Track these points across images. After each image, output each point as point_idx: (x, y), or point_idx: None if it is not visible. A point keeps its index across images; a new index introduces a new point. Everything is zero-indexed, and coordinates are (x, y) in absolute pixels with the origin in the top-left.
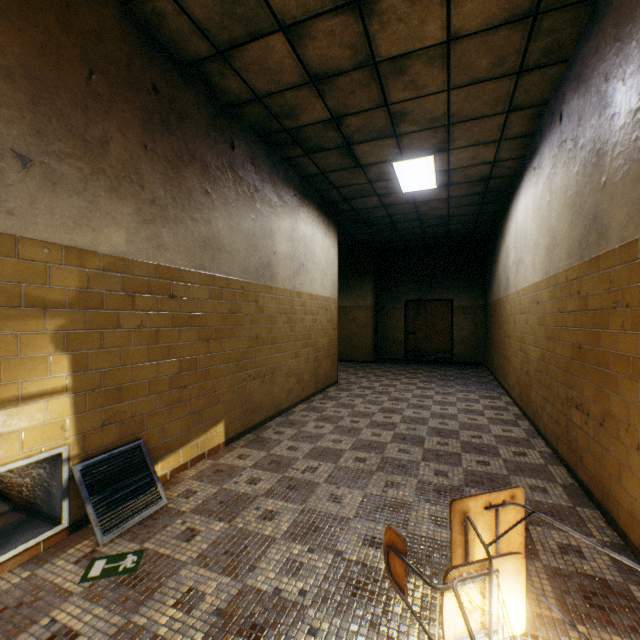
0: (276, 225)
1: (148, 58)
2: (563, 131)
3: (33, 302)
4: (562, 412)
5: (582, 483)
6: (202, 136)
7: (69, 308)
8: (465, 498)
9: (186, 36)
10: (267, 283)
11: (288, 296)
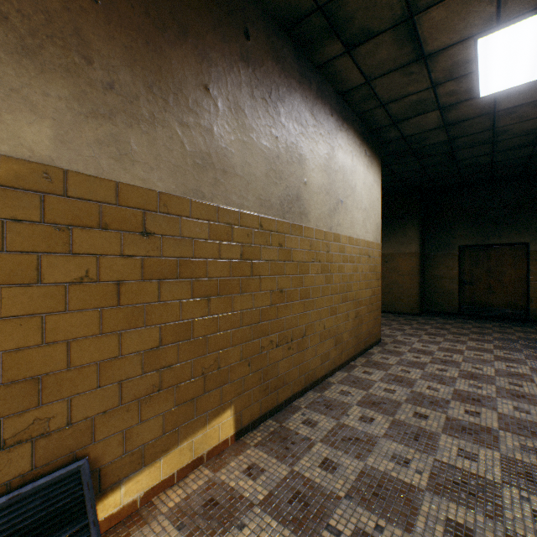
0: (307, 149)
1: None
2: None
3: None
4: None
5: None
6: (198, 8)
7: None
8: None
9: None
10: (295, 221)
11: (322, 239)
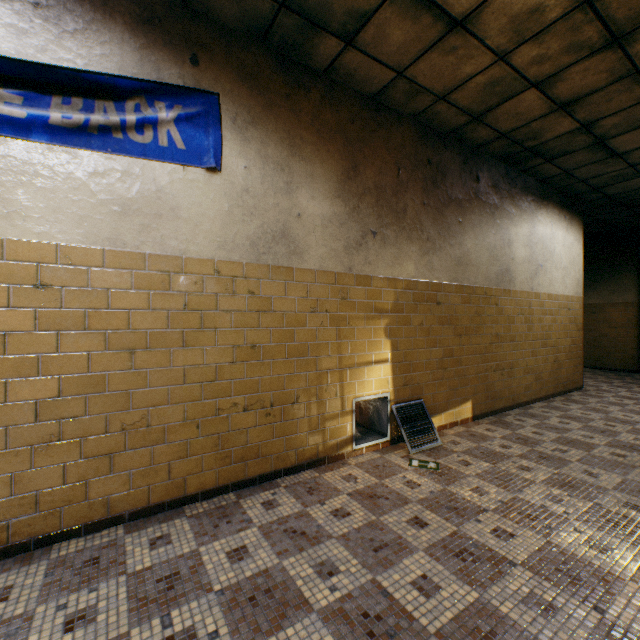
0: (513, 234)
1: (425, 143)
2: None
3: (377, 310)
4: None
5: None
6: (456, 181)
7: (390, 313)
8: None
9: (451, 118)
10: (505, 287)
11: (525, 297)
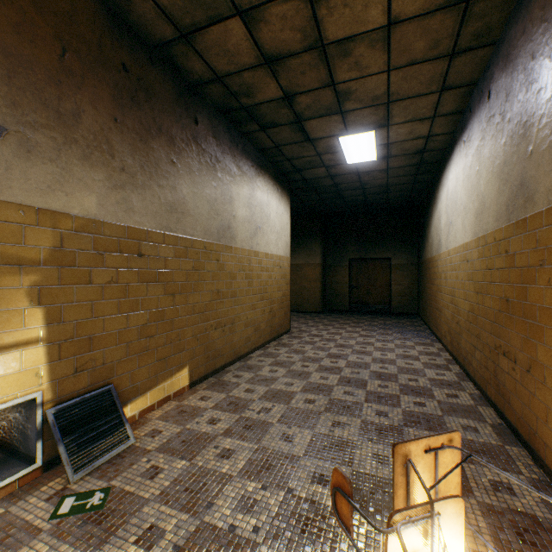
0: (235, 192)
1: (118, 40)
2: (491, 107)
3: (8, 260)
4: (490, 359)
5: (509, 423)
6: (168, 111)
7: (43, 265)
8: (407, 442)
9: (152, 20)
10: (227, 243)
11: (246, 255)
